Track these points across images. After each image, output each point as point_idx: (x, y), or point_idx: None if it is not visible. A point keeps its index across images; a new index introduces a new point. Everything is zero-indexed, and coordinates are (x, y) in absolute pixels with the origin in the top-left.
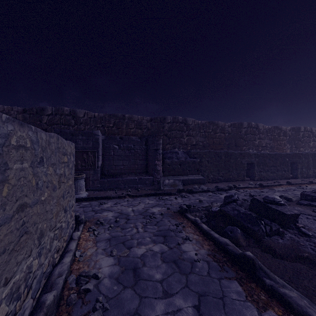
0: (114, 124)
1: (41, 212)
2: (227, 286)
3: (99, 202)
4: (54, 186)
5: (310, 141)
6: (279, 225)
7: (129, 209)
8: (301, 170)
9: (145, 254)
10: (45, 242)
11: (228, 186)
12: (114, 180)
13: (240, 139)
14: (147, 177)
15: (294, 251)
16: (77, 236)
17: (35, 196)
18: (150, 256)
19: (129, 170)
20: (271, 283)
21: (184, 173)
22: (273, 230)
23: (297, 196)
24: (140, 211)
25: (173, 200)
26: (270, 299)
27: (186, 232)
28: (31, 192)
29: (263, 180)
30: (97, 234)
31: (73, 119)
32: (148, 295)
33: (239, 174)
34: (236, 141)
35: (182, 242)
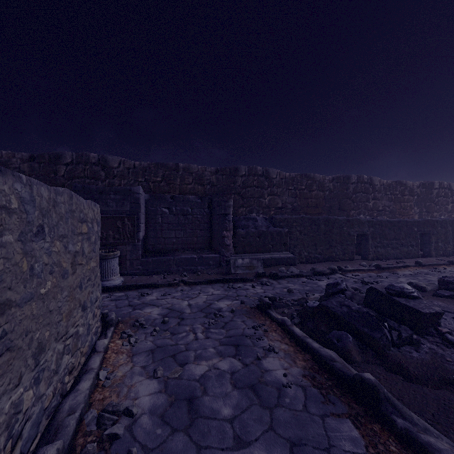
0: (163, 178)
1: (39, 313)
2: (335, 428)
3: (140, 293)
4: (64, 270)
5: (447, 203)
6: (412, 330)
7: (184, 302)
8: (436, 244)
9: (207, 374)
10: (48, 360)
11: (330, 268)
12: (162, 259)
13: (347, 200)
14: (211, 256)
15: (437, 370)
16: (103, 346)
17: (28, 288)
18: (215, 379)
19: (184, 245)
20: (405, 425)
21: (265, 248)
22: (403, 338)
23: (433, 284)
24: (201, 306)
25: (249, 290)
26: (405, 452)
27: (269, 339)
28: (21, 282)
29: (380, 259)
30: (134, 343)
31: (104, 170)
32: (211, 443)
33: (345, 250)
34: (340, 202)
35: (264, 355)
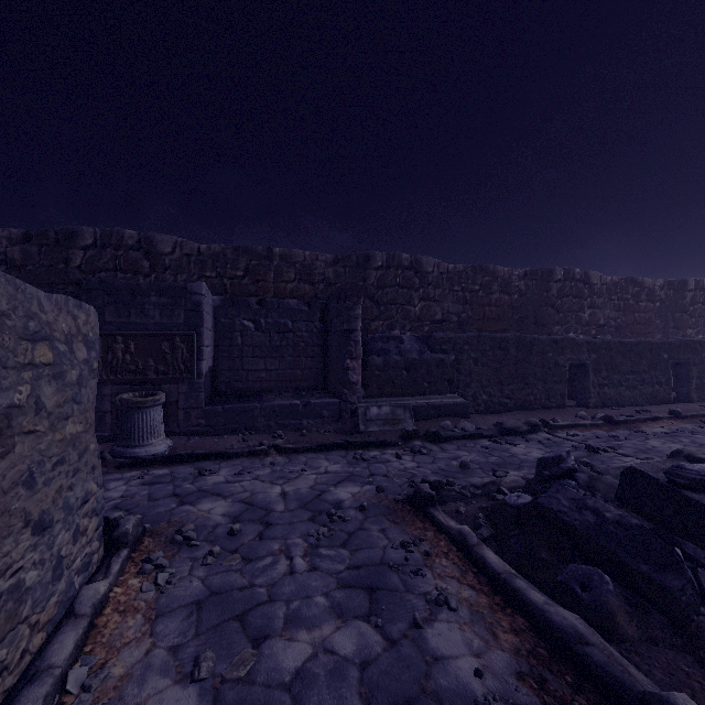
0: (247, 271)
1: None
2: None
3: (197, 469)
4: None
5: None
6: None
7: (274, 489)
8: (700, 381)
9: (309, 668)
10: None
11: (529, 423)
12: (241, 408)
13: (547, 308)
14: (325, 401)
15: None
16: (93, 600)
17: None
18: (325, 682)
19: (280, 382)
20: None
21: (417, 389)
22: None
23: None
24: (304, 497)
25: (392, 462)
26: None
27: (436, 573)
28: None
29: (608, 406)
30: (165, 585)
31: (147, 258)
32: None
33: (551, 391)
34: (537, 312)
35: (428, 616)
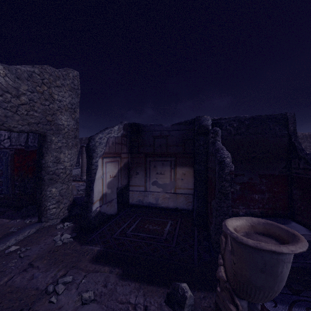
0: None
1: None
2: None
3: None
4: None
5: None
6: None
7: None
8: None
9: None
10: None
11: None
12: None
13: None
14: None
15: None
16: None
17: None
18: None
19: None
20: None
21: None
22: None
23: None
24: None
25: None
26: None
27: None
28: None
29: None
30: None
31: None
32: None
33: None
34: None
35: None
